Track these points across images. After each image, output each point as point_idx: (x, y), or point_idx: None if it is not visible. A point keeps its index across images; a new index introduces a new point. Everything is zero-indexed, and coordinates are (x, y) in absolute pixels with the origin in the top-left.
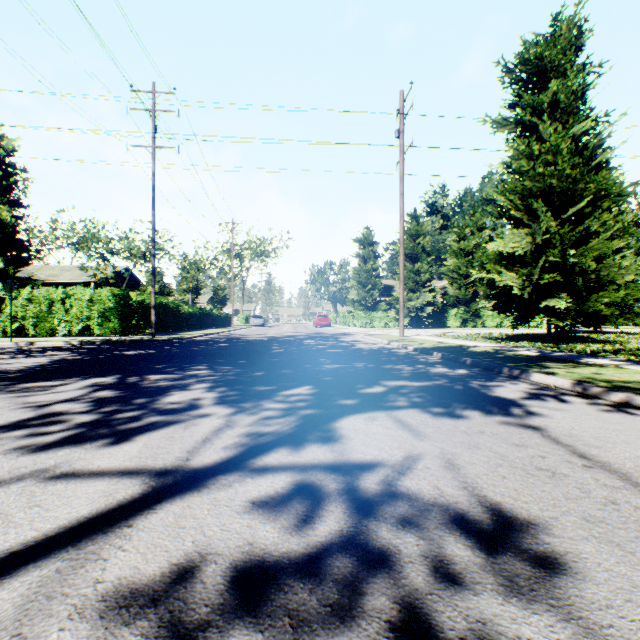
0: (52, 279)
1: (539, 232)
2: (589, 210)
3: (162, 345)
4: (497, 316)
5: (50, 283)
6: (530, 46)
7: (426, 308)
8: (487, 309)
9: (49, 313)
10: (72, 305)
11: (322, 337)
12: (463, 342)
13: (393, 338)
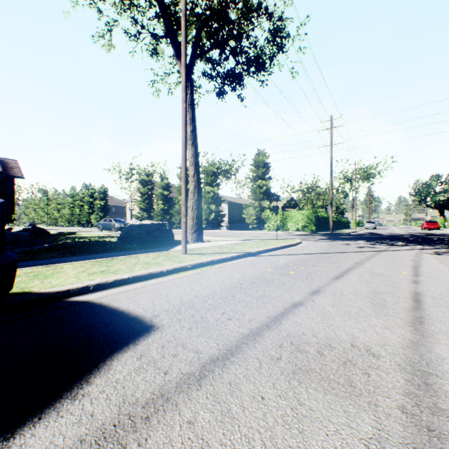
0: None
1: None
2: None
3: (345, 235)
4: None
5: None
6: None
7: None
8: None
9: (285, 221)
10: (293, 218)
11: (436, 235)
12: None
13: None
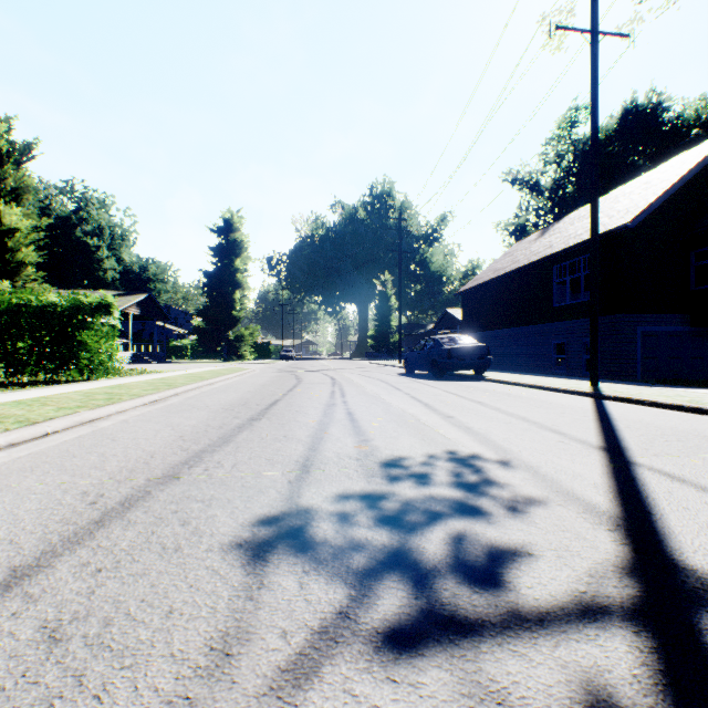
0: None
1: None
2: None
3: None
4: None
5: None
6: None
7: None
8: None
9: None
10: None
11: None
12: None
13: None
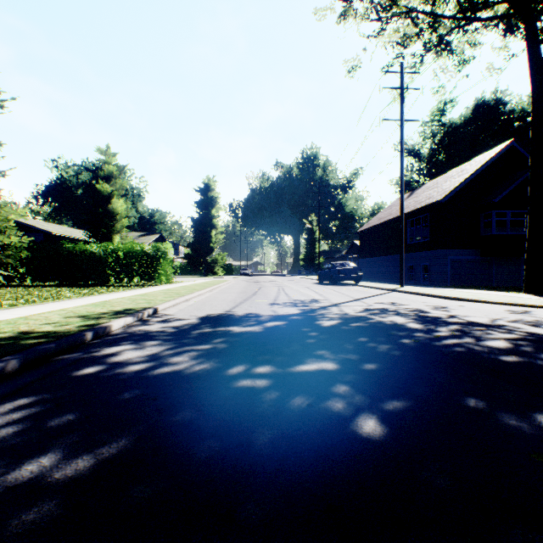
0: None
1: None
2: None
3: None
4: None
5: None
6: None
7: None
8: None
9: None
10: None
11: None
12: None
13: None
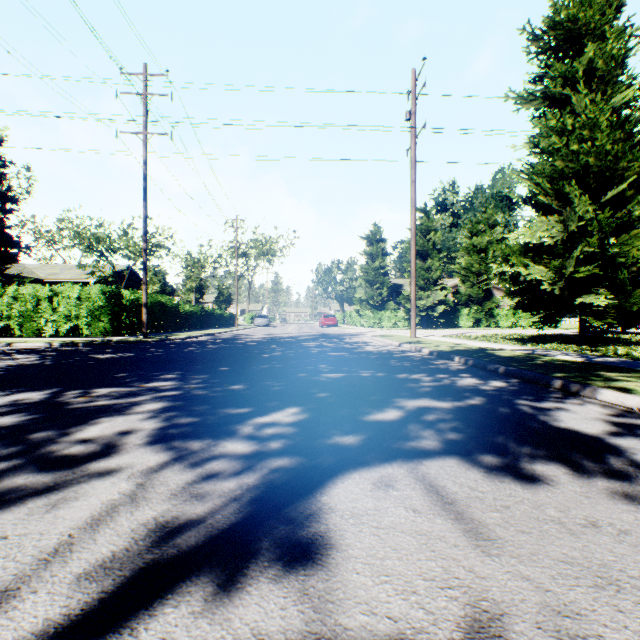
0: (52, 278)
1: (573, 218)
2: (631, 193)
3: (148, 347)
4: (512, 316)
5: (50, 282)
6: (561, 7)
7: (437, 307)
8: (501, 308)
9: (35, 312)
10: (60, 303)
11: (326, 338)
12: (484, 344)
13: (404, 339)
